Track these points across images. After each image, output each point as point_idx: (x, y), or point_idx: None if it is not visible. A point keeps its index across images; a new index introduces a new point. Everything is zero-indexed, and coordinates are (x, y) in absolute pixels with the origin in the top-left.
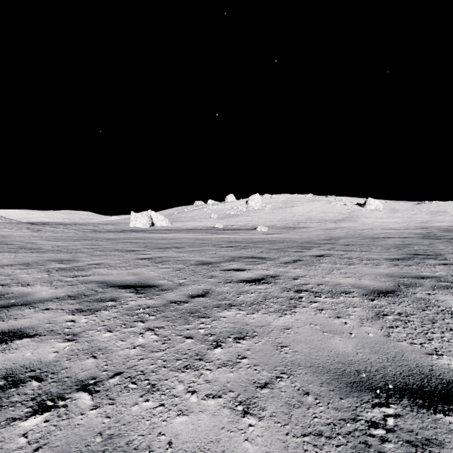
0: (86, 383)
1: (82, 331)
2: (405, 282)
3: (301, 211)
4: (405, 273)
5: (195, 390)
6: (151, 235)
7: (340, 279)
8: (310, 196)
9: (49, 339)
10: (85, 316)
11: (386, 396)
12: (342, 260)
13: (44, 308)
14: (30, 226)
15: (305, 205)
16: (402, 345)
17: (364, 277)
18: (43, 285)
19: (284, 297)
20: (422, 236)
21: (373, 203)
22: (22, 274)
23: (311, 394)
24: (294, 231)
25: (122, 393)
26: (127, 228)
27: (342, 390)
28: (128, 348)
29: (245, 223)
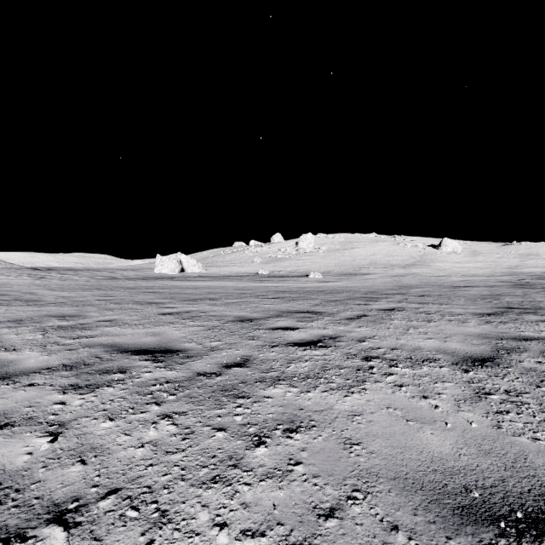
0: (64, 508)
1: (72, 419)
2: (504, 346)
3: (362, 254)
4: (501, 333)
5: (226, 521)
6: (180, 283)
7: (419, 341)
8: (373, 236)
9: (23, 432)
10: (81, 395)
11: (516, 532)
12: (418, 315)
13: (27, 383)
14: (32, 273)
15: (367, 247)
16: (521, 441)
17: (451, 339)
18: (33, 350)
19: (349, 367)
20: (513, 285)
21: (450, 244)
22: (9, 335)
23: (402, 529)
24: (355, 278)
25: (114, 527)
26: (151, 274)
27: (448, 521)
28: (133, 447)
29: (295, 268)
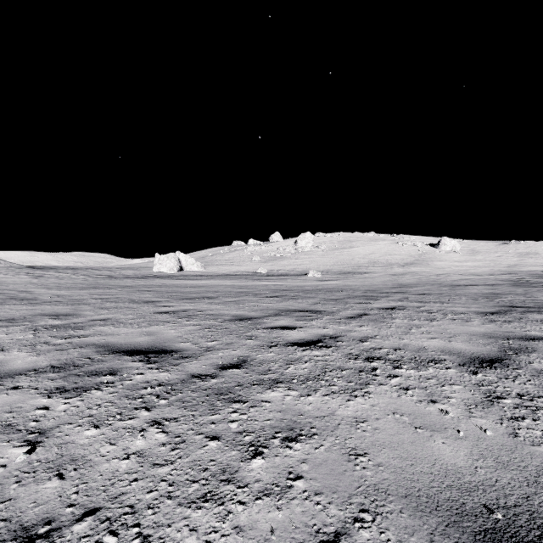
0: (33, 533)
1: (54, 426)
2: (511, 346)
3: (361, 252)
4: (507, 332)
5: None
6: (179, 282)
7: (423, 341)
8: (372, 235)
9: None
10: (67, 399)
11: None
12: (420, 314)
13: (11, 386)
14: (30, 271)
15: (366, 246)
16: (541, 451)
17: (455, 339)
18: (22, 350)
19: (351, 369)
20: (513, 283)
21: (448, 243)
22: None
23: None
24: (354, 276)
25: None
26: (149, 273)
27: None
28: (117, 458)
29: (294, 267)
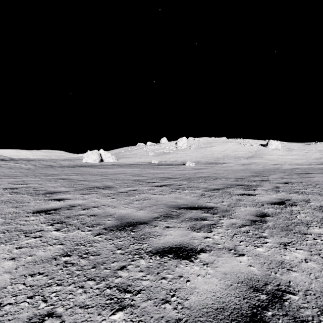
0: None
1: None
2: None
3: (218, 150)
4: None
5: None
6: (95, 170)
7: None
8: (224, 139)
9: None
10: None
11: None
12: None
13: None
14: None
15: (221, 145)
16: None
17: None
18: None
19: None
20: None
21: (273, 144)
22: None
23: None
24: (217, 166)
25: None
26: (79, 163)
27: None
28: None
29: (176, 159)
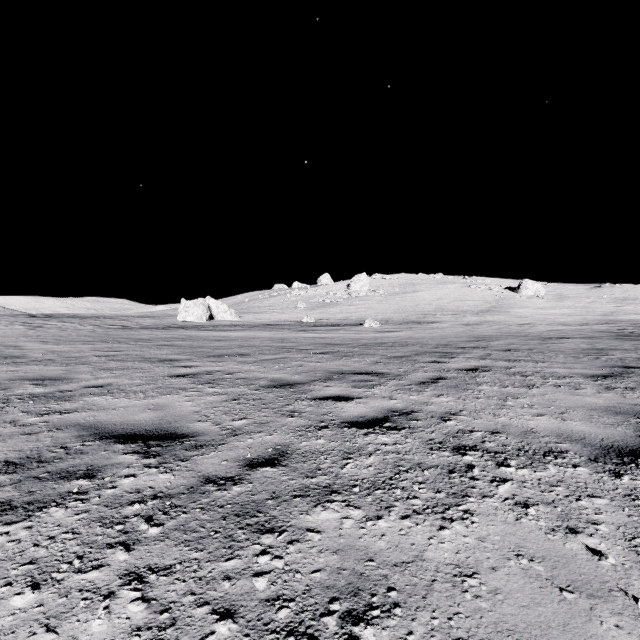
0: None
1: None
2: None
3: (427, 298)
4: (636, 406)
5: None
6: (207, 333)
7: (527, 419)
8: (439, 276)
9: None
10: (7, 525)
11: None
12: (512, 377)
13: None
14: (28, 321)
15: (432, 290)
16: None
17: (570, 415)
18: None
19: (437, 467)
20: (615, 336)
21: (531, 287)
22: None
23: None
24: (420, 327)
25: None
26: (173, 323)
27: None
28: None
29: (347, 315)
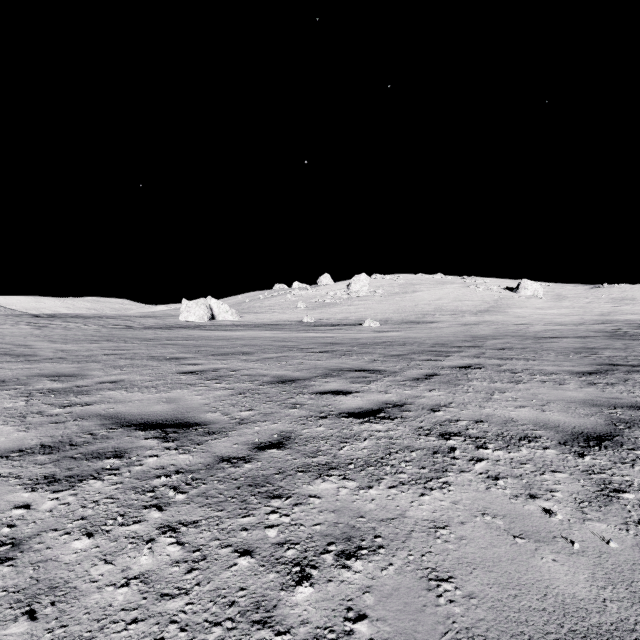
0: None
1: (34, 534)
2: (621, 417)
3: (426, 298)
4: (613, 399)
5: None
6: (209, 333)
7: (509, 410)
8: (439, 277)
9: None
10: (56, 493)
11: None
12: (502, 374)
13: None
14: (32, 320)
15: (432, 290)
16: None
17: (549, 407)
18: (8, 423)
19: (423, 449)
20: (609, 335)
21: (529, 287)
22: None
23: None
24: (418, 327)
25: None
26: (175, 322)
27: None
28: (113, 585)
29: (347, 315)
